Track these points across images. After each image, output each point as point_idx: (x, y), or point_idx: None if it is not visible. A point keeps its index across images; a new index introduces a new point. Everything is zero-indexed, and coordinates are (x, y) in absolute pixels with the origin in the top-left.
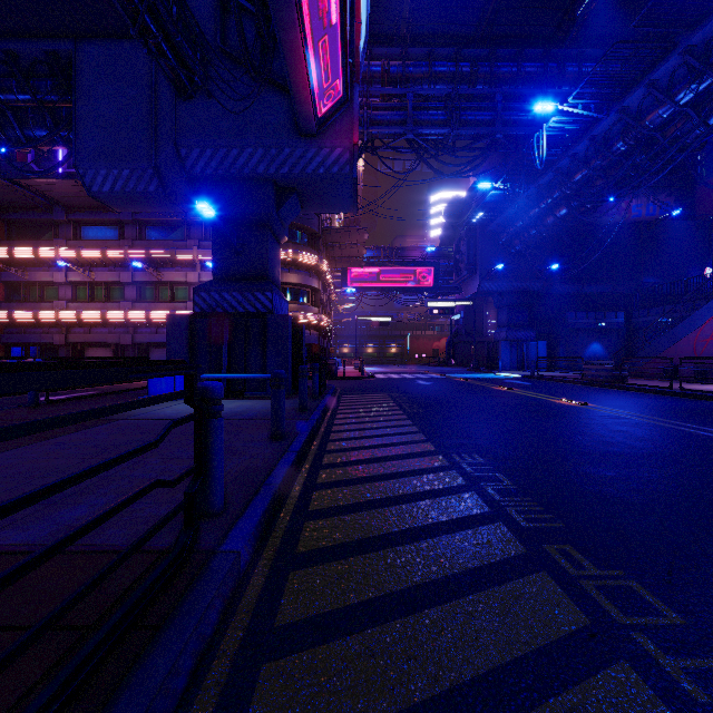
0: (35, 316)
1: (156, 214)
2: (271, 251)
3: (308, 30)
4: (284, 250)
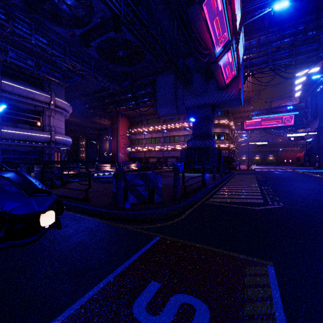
0: (137, 149)
1: None
2: (210, 126)
3: (222, 68)
4: None
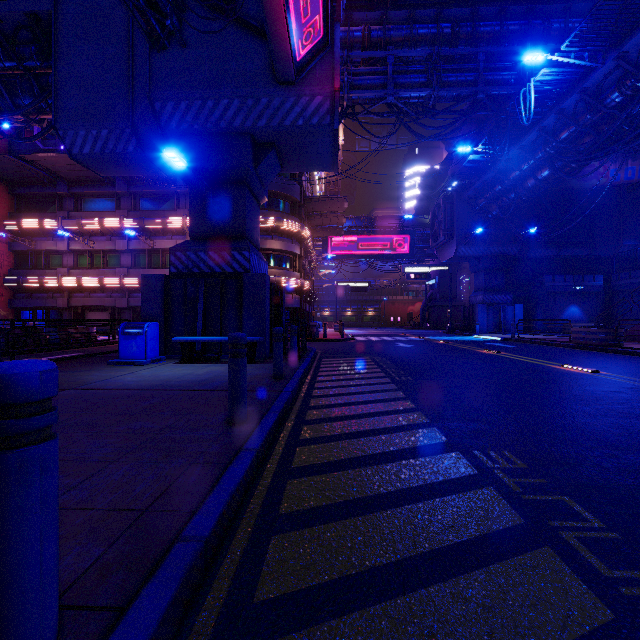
0: (40, 282)
1: (149, 186)
2: (249, 209)
3: None
4: (268, 217)
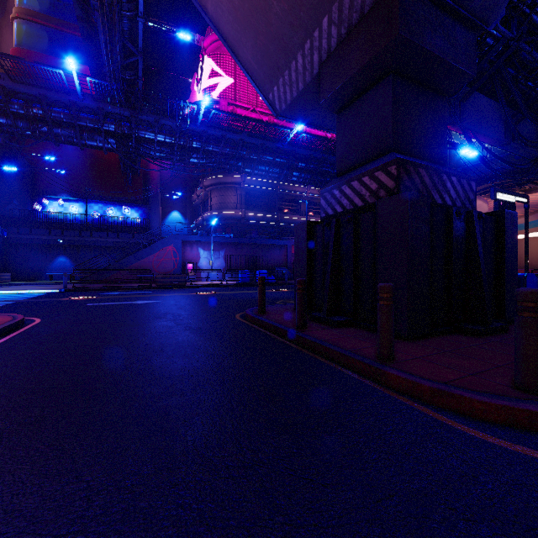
0: None
1: None
2: None
3: None
4: None
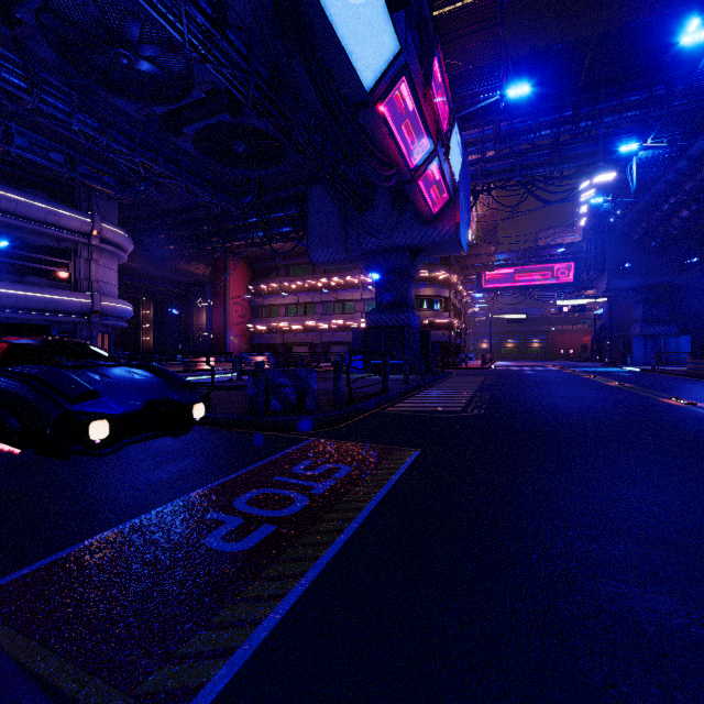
0: (267, 327)
1: None
2: (408, 288)
3: (423, 190)
4: (421, 271)
